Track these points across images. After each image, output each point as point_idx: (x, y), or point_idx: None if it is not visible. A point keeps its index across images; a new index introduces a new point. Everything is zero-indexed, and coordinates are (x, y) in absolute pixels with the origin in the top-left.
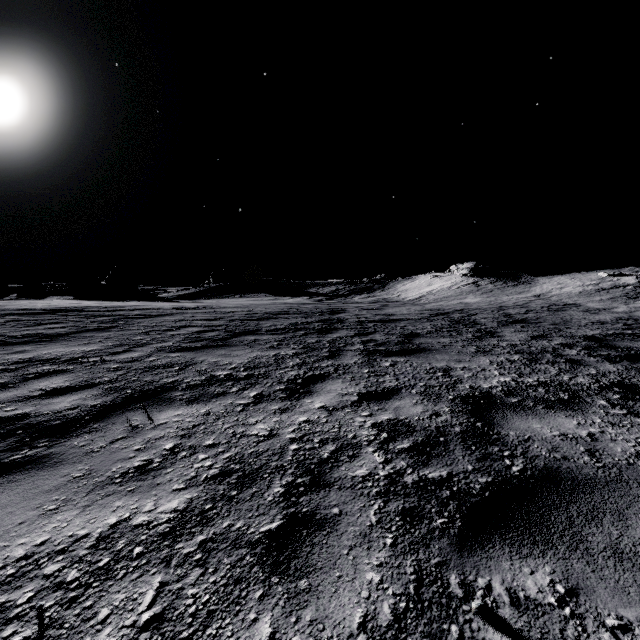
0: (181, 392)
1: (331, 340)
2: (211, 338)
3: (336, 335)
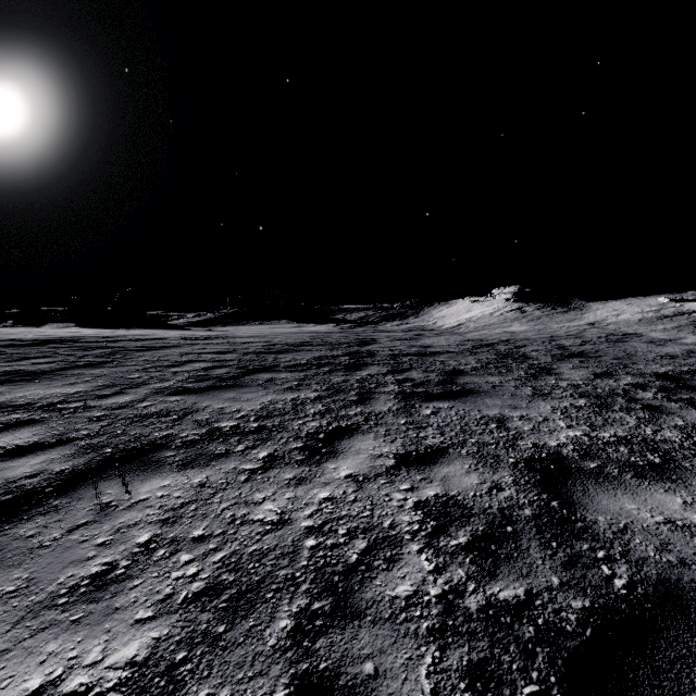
0: (174, 451)
1: (360, 379)
2: (220, 376)
3: (366, 372)
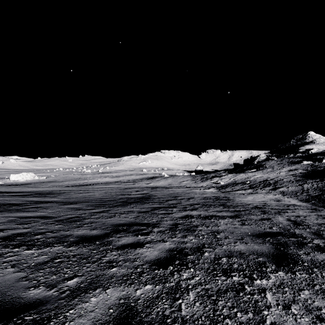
0: None
1: None
2: None
3: None
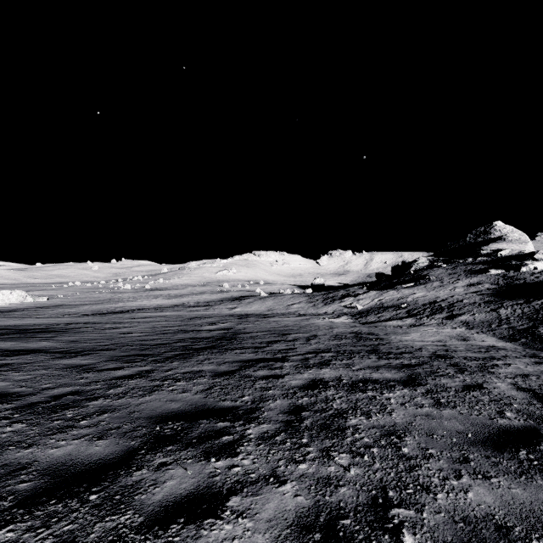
0: None
1: None
2: None
3: None
